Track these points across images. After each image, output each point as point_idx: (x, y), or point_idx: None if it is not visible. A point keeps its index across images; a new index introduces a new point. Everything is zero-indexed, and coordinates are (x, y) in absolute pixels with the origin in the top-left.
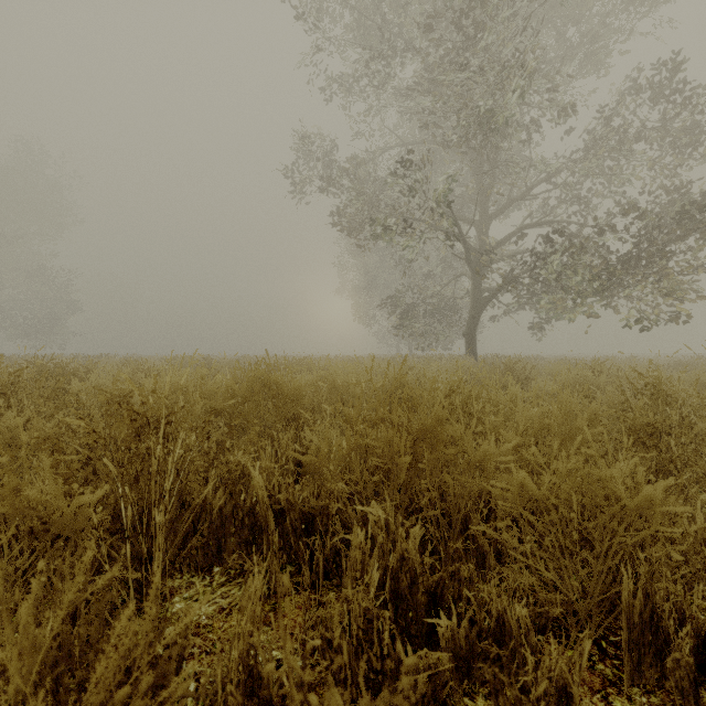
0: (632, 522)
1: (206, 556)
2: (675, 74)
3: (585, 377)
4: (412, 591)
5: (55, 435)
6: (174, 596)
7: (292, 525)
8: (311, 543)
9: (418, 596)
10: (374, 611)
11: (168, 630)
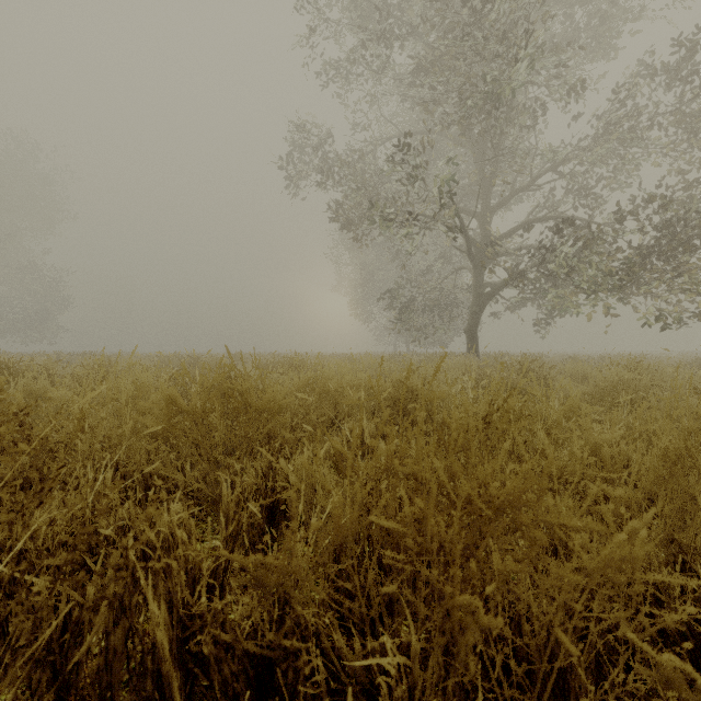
0: None
1: None
2: (694, 52)
3: (624, 380)
4: None
5: None
6: None
7: (226, 693)
8: None
9: None
10: None
11: None
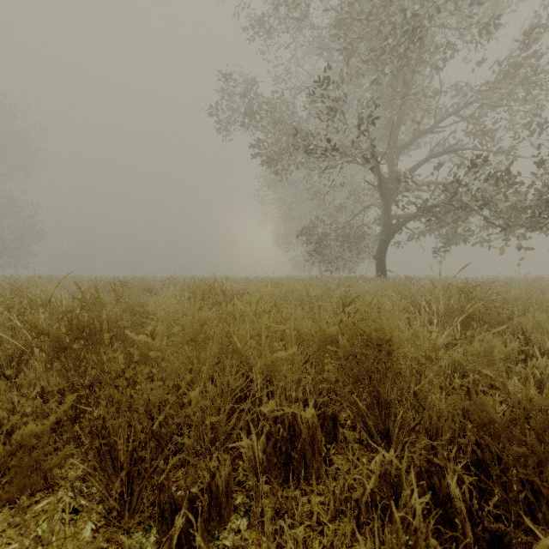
0: None
1: None
2: None
3: None
4: None
5: None
6: None
7: None
8: None
9: None
10: None
11: None
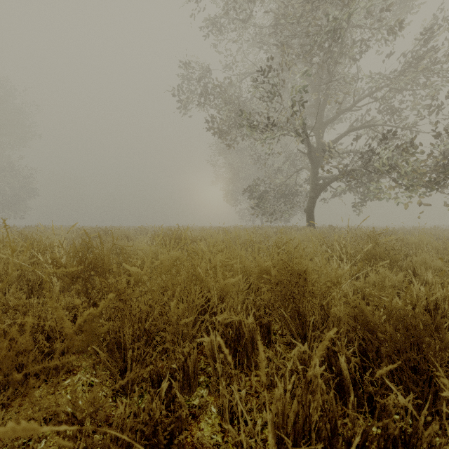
0: None
1: None
2: None
3: None
4: None
5: None
6: None
7: None
8: None
9: None
10: None
11: None
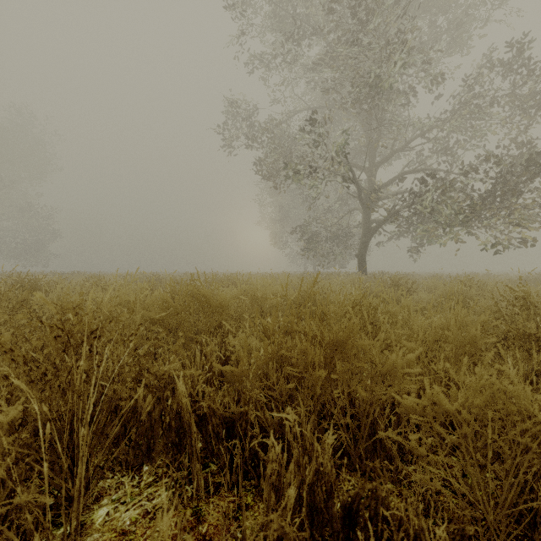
0: (540, 435)
1: (137, 455)
2: (523, 51)
3: (458, 290)
4: (327, 505)
5: (10, 342)
6: (103, 498)
7: (214, 430)
8: (231, 447)
9: (334, 510)
10: (291, 535)
11: (92, 538)
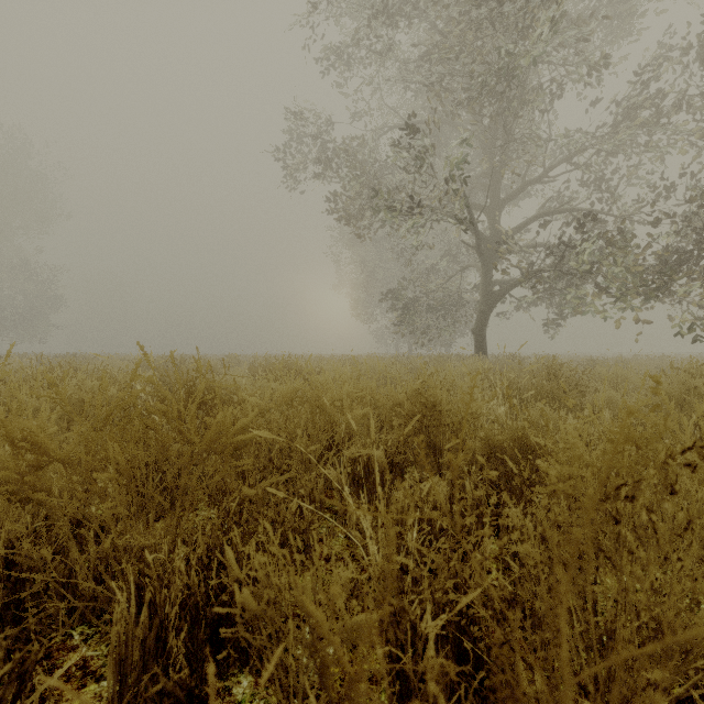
0: None
1: None
2: None
3: (693, 388)
4: None
5: None
6: None
7: None
8: None
9: None
10: None
11: None
